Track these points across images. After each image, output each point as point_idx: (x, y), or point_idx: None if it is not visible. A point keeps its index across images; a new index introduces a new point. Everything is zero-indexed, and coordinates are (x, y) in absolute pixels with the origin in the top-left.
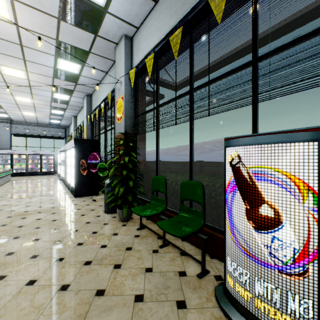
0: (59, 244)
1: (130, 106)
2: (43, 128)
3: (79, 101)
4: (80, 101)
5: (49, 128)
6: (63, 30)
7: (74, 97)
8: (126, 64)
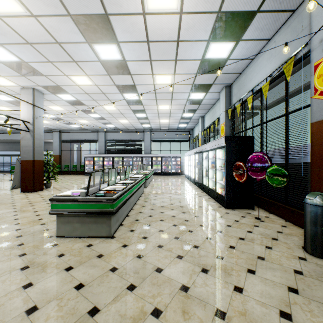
0: None
1: None
2: (172, 133)
3: (212, 98)
4: (214, 97)
5: (176, 132)
6: None
7: (209, 94)
8: None
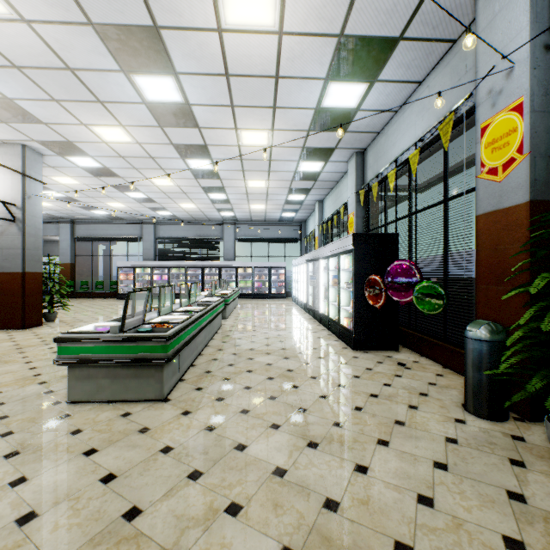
0: (438, 514)
1: (546, 124)
2: (270, 228)
3: (336, 170)
4: (338, 169)
5: (278, 226)
6: (360, 2)
7: (330, 164)
8: (535, 7)
